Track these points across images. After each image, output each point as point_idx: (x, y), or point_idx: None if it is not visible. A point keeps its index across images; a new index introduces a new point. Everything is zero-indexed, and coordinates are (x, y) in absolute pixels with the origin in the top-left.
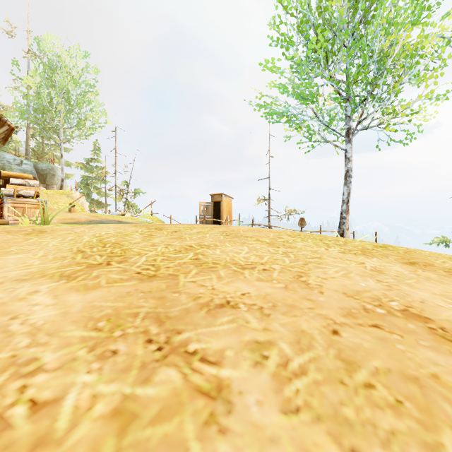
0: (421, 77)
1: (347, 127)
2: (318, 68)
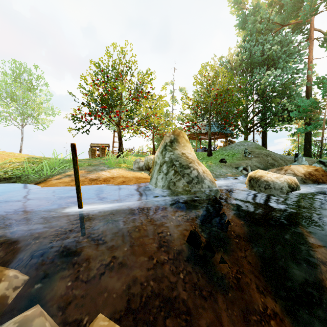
0: (48, 112)
1: (22, 123)
2: (11, 102)
